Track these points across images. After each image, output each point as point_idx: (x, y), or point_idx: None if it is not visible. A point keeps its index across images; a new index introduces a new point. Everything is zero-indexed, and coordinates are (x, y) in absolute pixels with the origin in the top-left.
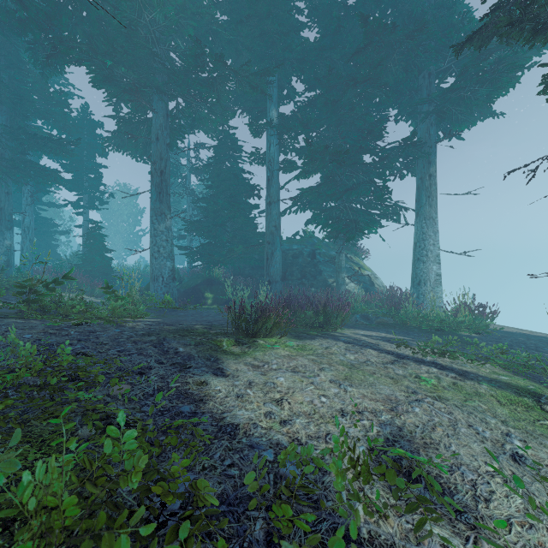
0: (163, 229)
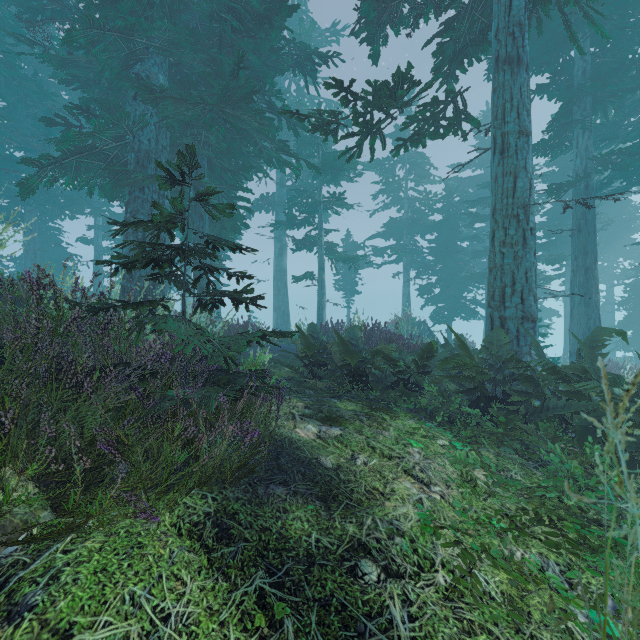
0: None
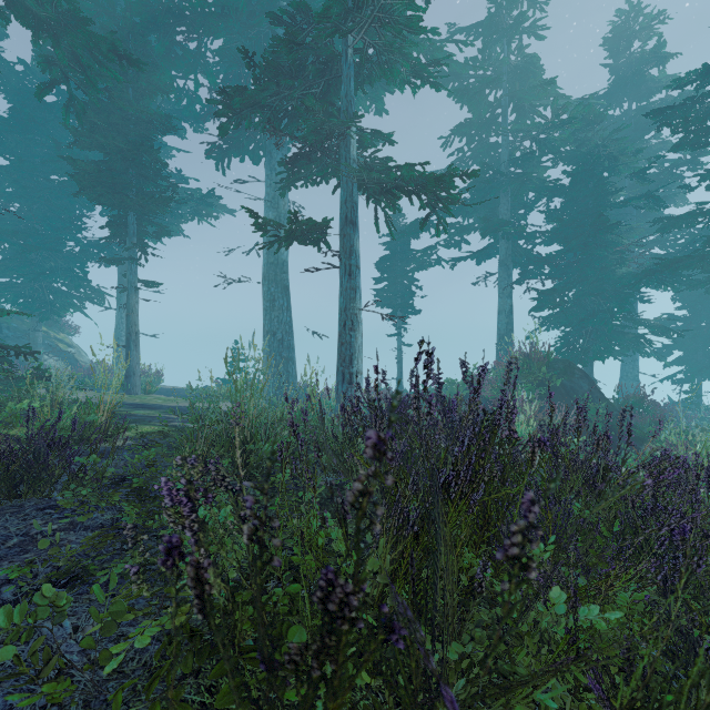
0: None
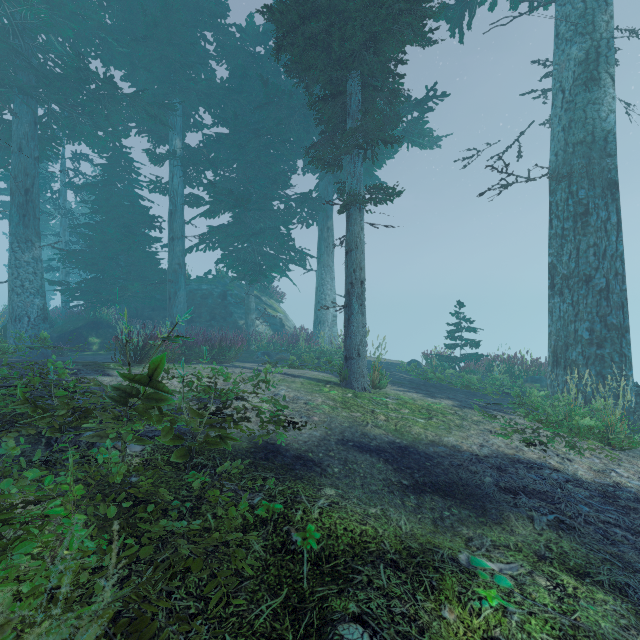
0: (29, 259)
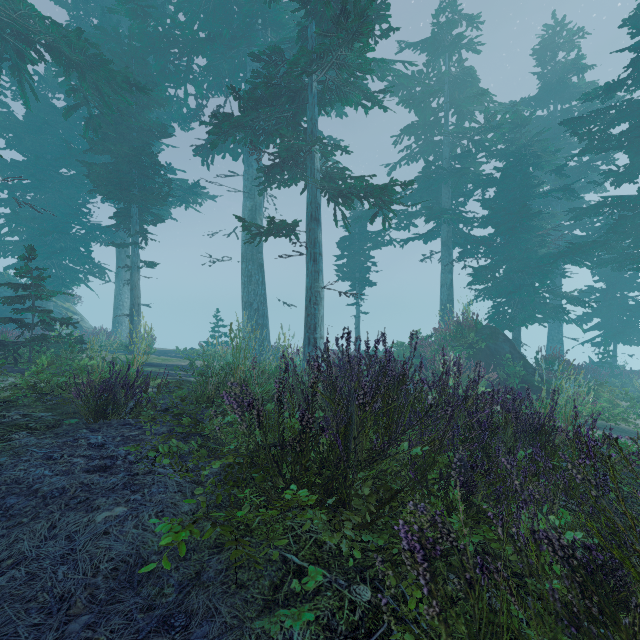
0: None
